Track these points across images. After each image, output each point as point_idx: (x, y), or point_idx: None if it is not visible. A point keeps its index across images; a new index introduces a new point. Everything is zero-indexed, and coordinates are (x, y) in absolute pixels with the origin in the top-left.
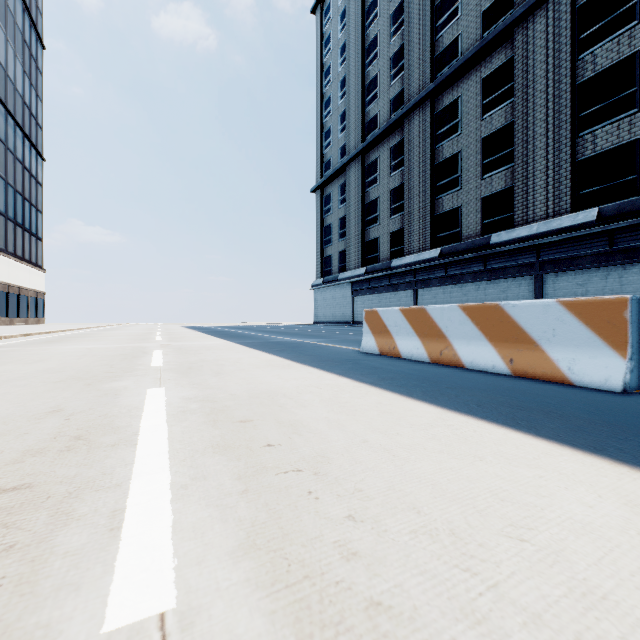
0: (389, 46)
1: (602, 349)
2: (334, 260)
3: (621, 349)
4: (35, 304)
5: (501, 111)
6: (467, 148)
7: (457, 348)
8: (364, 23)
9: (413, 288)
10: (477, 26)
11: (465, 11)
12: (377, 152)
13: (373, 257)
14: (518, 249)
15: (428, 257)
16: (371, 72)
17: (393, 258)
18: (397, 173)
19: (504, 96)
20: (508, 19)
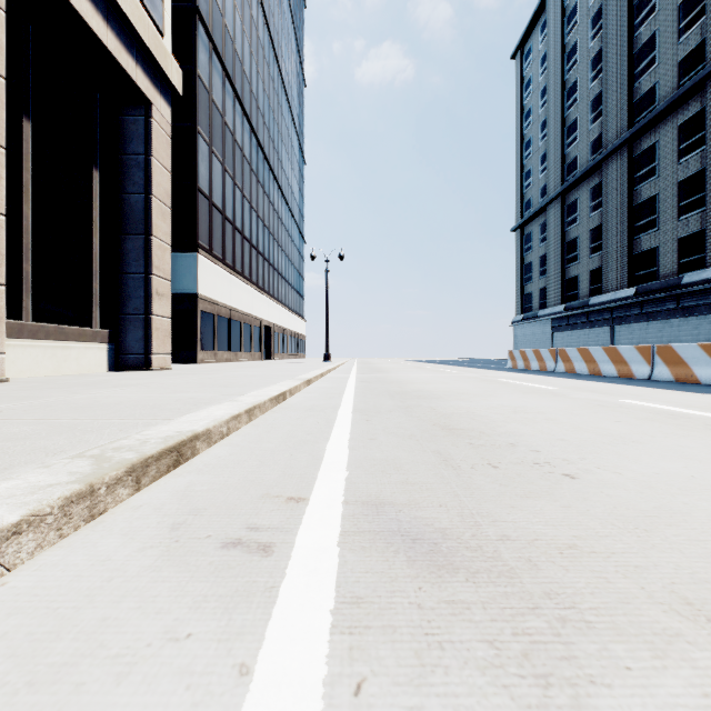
0: (588, 91)
1: (553, 362)
2: (534, 297)
3: (555, 361)
4: (302, 344)
5: (696, 156)
6: (664, 191)
7: (531, 364)
8: (564, 68)
9: (610, 325)
10: (673, 75)
11: (662, 60)
12: (577, 193)
13: (573, 294)
14: (708, 289)
15: (623, 296)
16: (571, 115)
17: (592, 295)
18: (596, 213)
19: (699, 142)
20: (697, 76)
